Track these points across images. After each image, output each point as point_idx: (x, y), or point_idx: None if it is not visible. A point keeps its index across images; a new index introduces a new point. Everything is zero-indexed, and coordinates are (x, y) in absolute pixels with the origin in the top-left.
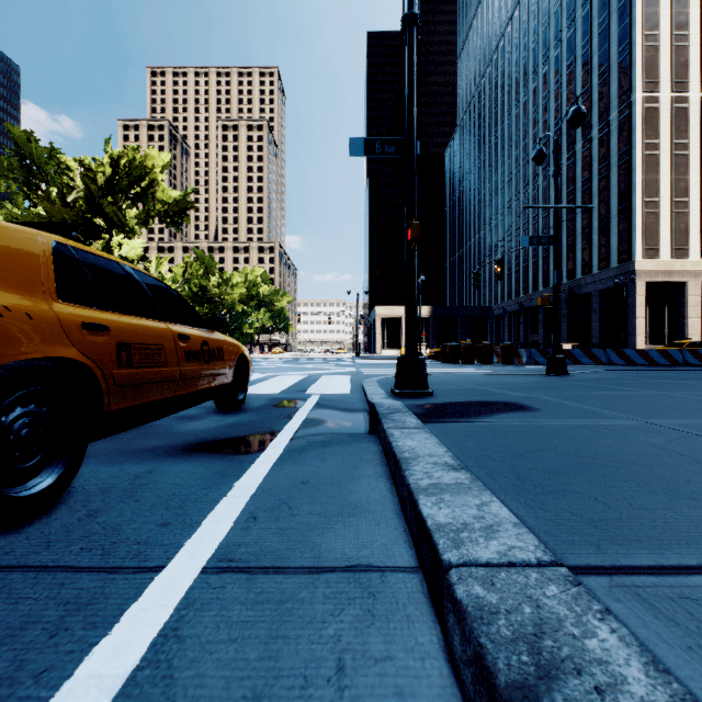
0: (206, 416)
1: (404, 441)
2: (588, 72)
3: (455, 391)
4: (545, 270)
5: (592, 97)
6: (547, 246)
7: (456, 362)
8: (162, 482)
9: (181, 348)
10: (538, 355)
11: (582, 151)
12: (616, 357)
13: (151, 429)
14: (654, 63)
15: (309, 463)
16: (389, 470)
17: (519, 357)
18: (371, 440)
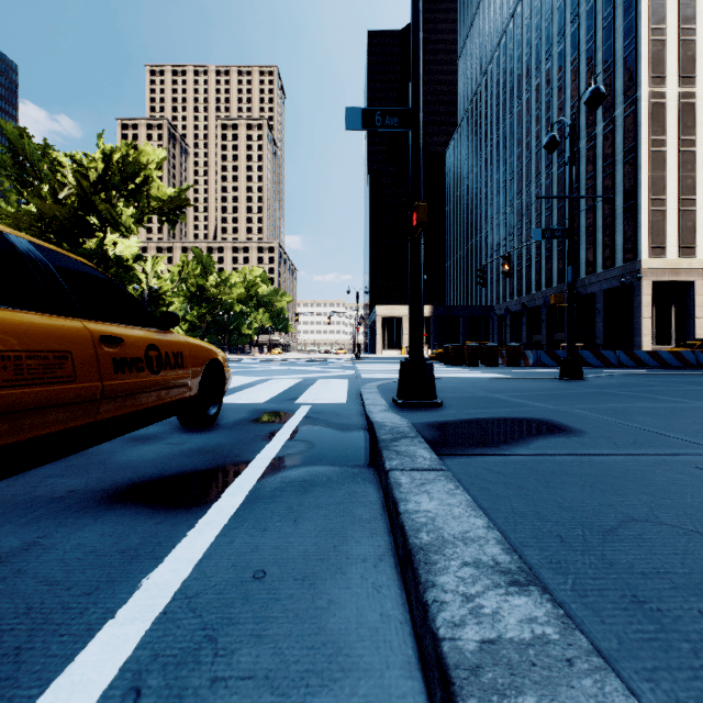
0: (166, 436)
1: (416, 500)
2: (592, 68)
3: (466, 399)
4: (548, 269)
5: None
6: (550, 245)
7: (460, 364)
8: (29, 574)
9: (107, 354)
10: (545, 357)
11: (587, 149)
12: (627, 358)
13: (84, 458)
14: (660, 57)
15: (275, 527)
16: (395, 544)
17: (525, 358)
18: (368, 478)
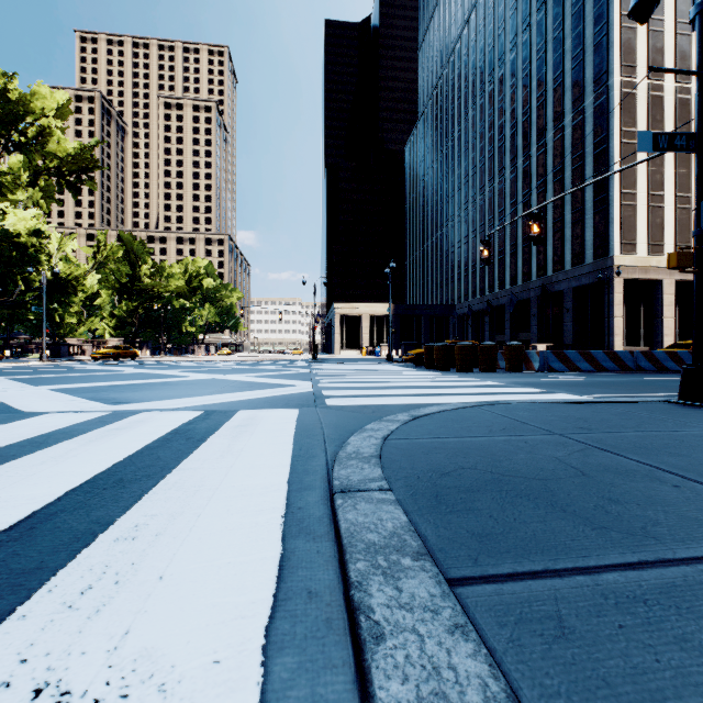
0: None
1: None
2: (560, 57)
3: None
4: (513, 267)
5: (565, 82)
6: (515, 241)
7: (447, 368)
8: None
9: None
10: (553, 359)
11: (554, 141)
12: (645, 361)
13: None
14: (631, 46)
15: None
16: None
17: (527, 361)
18: None
